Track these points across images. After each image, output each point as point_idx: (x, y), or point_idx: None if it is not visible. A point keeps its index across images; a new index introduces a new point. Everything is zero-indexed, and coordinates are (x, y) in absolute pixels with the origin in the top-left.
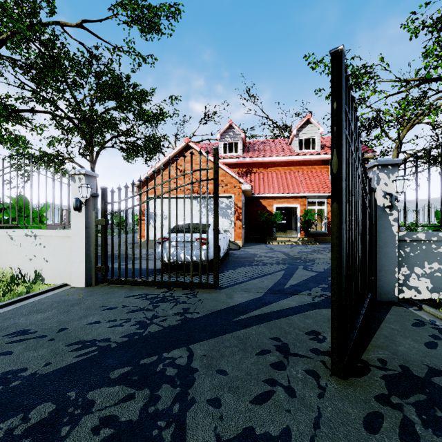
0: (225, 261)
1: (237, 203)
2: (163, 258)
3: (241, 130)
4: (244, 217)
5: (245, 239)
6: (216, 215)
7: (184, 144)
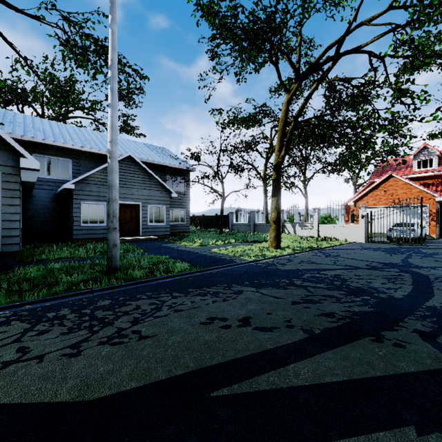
0: (423, 242)
1: (432, 210)
2: (391, 236)
3: (436, 149)
4: (439, 219)
5: (440, 235)
6: (421, 220)
7: (388, 175)
